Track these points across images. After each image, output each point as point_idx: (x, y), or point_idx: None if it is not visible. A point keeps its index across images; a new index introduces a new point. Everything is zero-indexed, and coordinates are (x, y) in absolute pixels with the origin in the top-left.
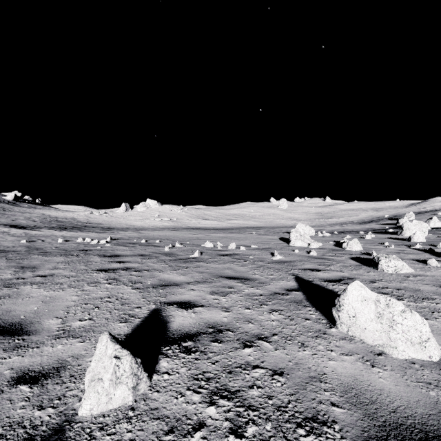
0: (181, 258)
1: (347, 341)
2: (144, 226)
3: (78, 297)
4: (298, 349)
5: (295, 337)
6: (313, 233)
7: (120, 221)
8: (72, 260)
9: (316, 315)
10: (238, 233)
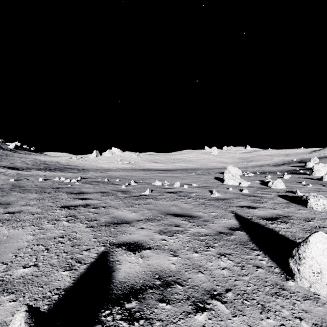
0: (134, 195)
1: (313, 302)
2: (109, 167)
3: (34, 236)
4: (260, 315)
5: (251, 294)
6: (240, 173)
7: (92, 164)
8: (43, 196)
9: (266, 262)
10: (181, 174)
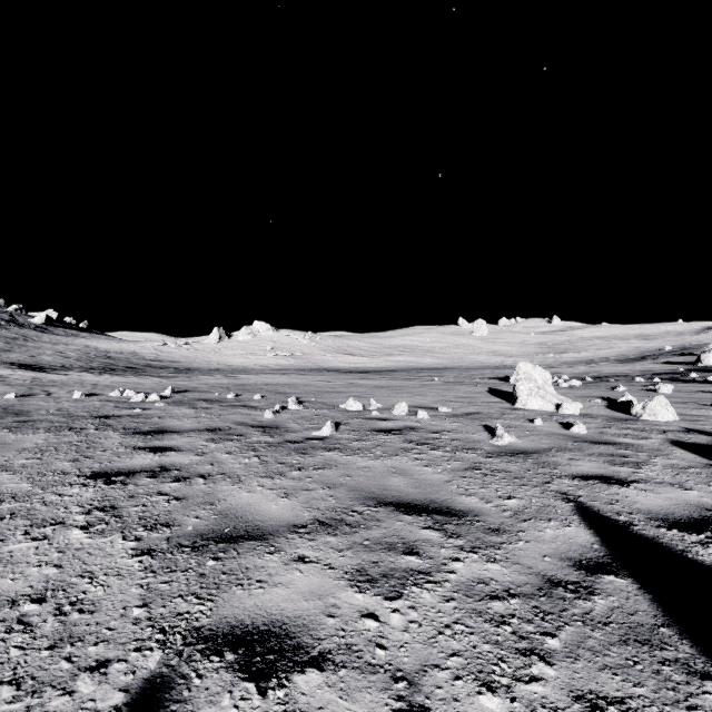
0: (293, 438)
1: None
2: (247, 366)
3: None
4: None
5: None
6: (548, 380)
7: (210, 357)
8: (59, 442)
9: None
10: (408, 380)
